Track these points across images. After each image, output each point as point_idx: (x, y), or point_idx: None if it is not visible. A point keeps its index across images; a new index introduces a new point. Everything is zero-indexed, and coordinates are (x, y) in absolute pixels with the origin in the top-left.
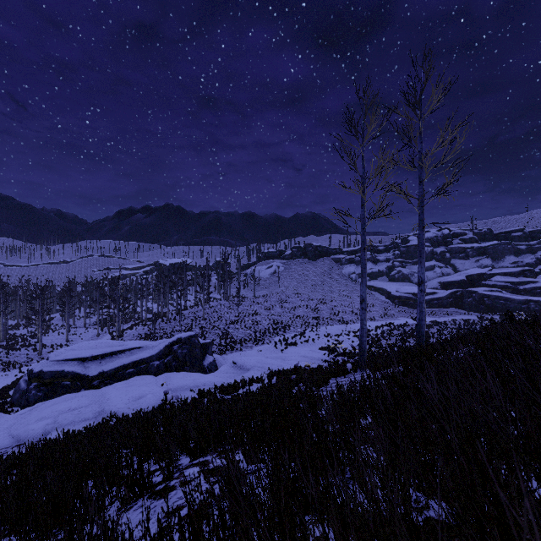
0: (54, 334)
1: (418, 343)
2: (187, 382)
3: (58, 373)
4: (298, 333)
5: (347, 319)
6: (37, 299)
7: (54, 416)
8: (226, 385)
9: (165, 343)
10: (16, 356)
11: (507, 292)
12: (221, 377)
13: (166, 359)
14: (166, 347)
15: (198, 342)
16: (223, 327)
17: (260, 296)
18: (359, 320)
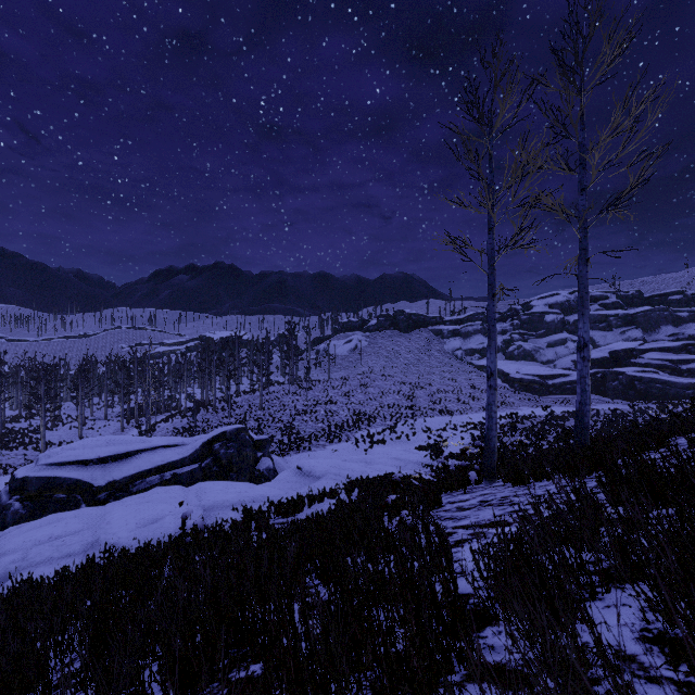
0: (64, 428)
1: (578, 440)
2: (228, 496)
3: (49, 482)
4: (387, 427)
5: (452, 408)
6: (41, 382)
7: (25, 548)
8: (285, 501)
9: (202, 440)
10: (10, 457)
11: (665, 374)
12: (279, 488)
13: (203, 463)
14: (203, 445)
15: (249, 439)
16: (287, 419)
17: (337, 378)
18: (468, 411)
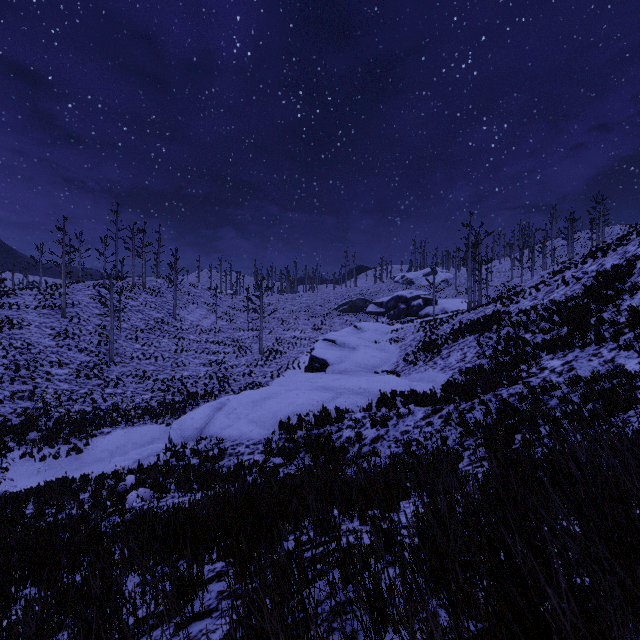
0: None
1: None
2: None
3: None
4: None
5: None
6: None
7: None
8: None
9: None
10: None
11: None
12: None
13: None
14: None
15: None
16: None
17: None
18: None
